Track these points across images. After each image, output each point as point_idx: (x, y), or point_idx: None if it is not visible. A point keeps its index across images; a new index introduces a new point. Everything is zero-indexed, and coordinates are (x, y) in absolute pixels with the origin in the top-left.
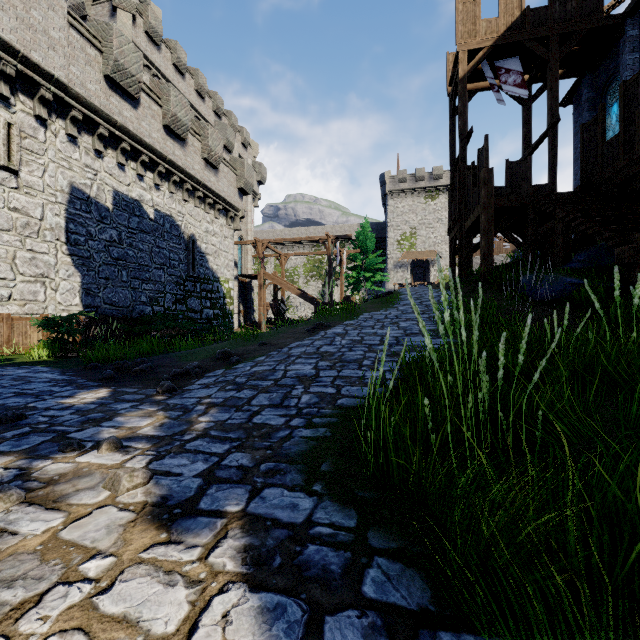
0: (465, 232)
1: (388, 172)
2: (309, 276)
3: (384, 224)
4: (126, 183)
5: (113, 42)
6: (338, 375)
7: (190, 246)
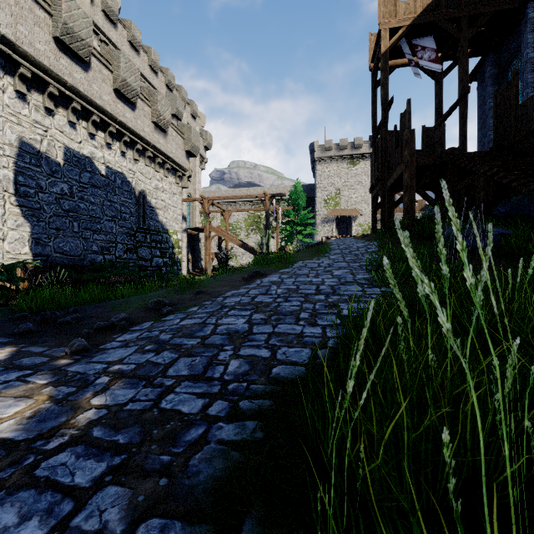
0: (387, 189)
1: (316, 142)
2: (249, 230)
3: (313, 186)
4: (77, 141)
5: (62, 6)
6: (273, 331)
7: (140, 201)
